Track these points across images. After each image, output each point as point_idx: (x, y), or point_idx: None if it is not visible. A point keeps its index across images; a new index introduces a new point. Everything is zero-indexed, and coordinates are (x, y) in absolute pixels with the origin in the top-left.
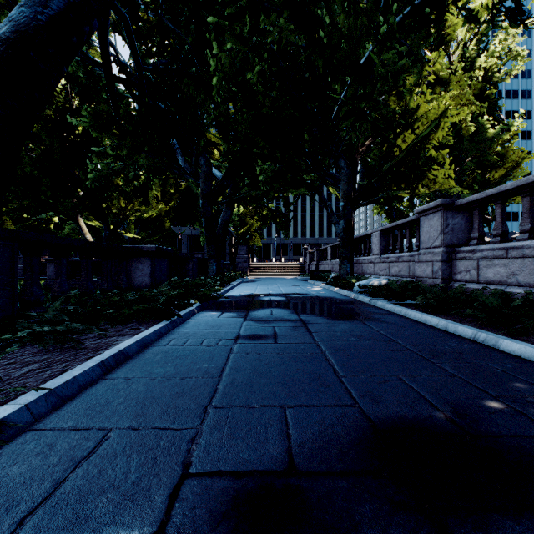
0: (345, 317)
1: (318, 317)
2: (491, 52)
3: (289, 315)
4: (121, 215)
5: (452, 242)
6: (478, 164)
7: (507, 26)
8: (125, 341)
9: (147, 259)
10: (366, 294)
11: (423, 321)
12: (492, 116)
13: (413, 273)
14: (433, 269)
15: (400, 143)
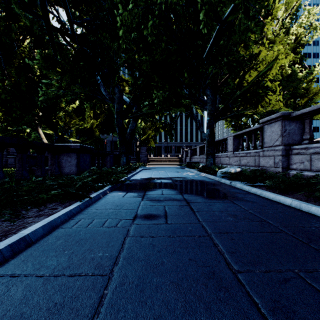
0: (217, 196)
1: (197, 197)
2: (300, 24)
3: (175, 195)
4: (66, 127)
5: (289, 142)
6: (292, 95)
7: (309, 9)
8: (33, 225)
9: (74, 154)
10: (226, 178)
11: (277, 200)
12: (300, 65)
13: (258, 163)
14: (275, 161)
15: (247, 78)
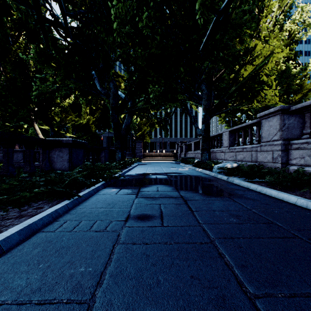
0: (215, 193)
1: (194, 193)
2: (294, 21)
3: (171, 192)
4: (62, 122)
5: (288, 137)
6: (286, 91)
7: (302, 6)
8: (8, 230)
9: (66, 148)
10: (222, 174)
11: (280, 198)
12: (294, 61)
13: (255, 159)
14: (273, 156)
15: (242, 73)
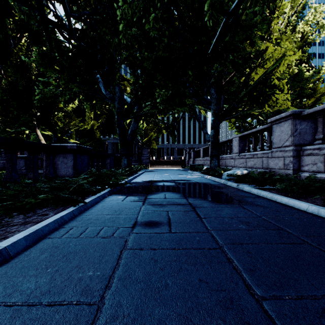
0: (225, 201)
1: (203, 201)
2: (307, 22)
3: (179, 199)
4: (65, 128)
5: (300, 142)
6: (298, 95)
7: (316, 7)
8: (14, 235)
9: (70, 154)
10: (232, 181)
11: (291, 205)
12: (307, 64)
13: (266, 165)
14: (284, 162)
15: (253, 77)
